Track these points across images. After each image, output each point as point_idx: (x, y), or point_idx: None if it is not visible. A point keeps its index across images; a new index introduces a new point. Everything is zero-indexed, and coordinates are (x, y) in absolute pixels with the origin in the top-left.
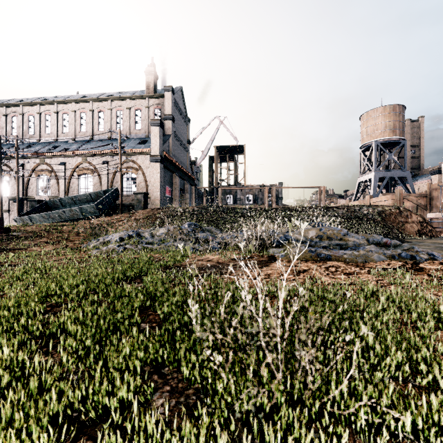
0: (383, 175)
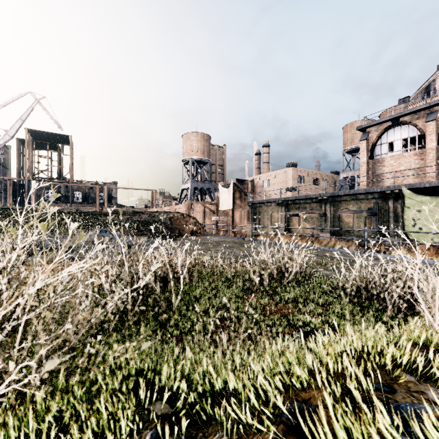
0: (197, 185)
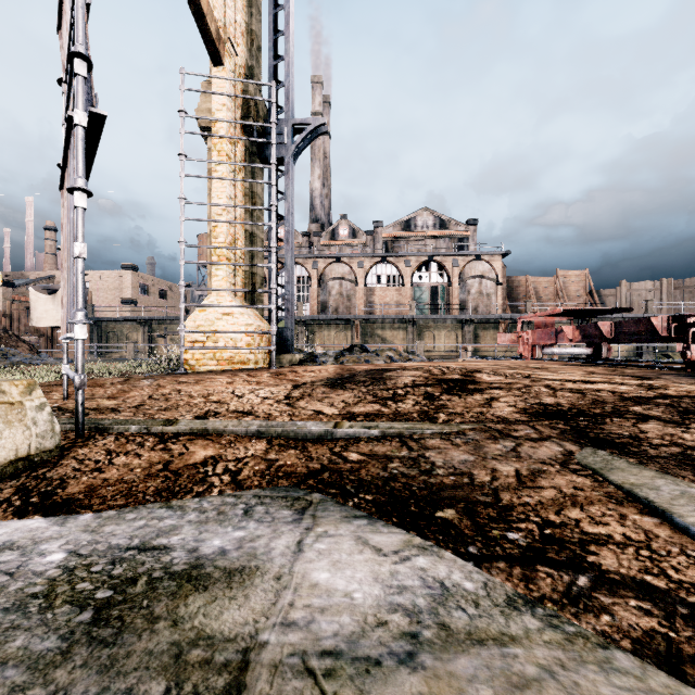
0: None
